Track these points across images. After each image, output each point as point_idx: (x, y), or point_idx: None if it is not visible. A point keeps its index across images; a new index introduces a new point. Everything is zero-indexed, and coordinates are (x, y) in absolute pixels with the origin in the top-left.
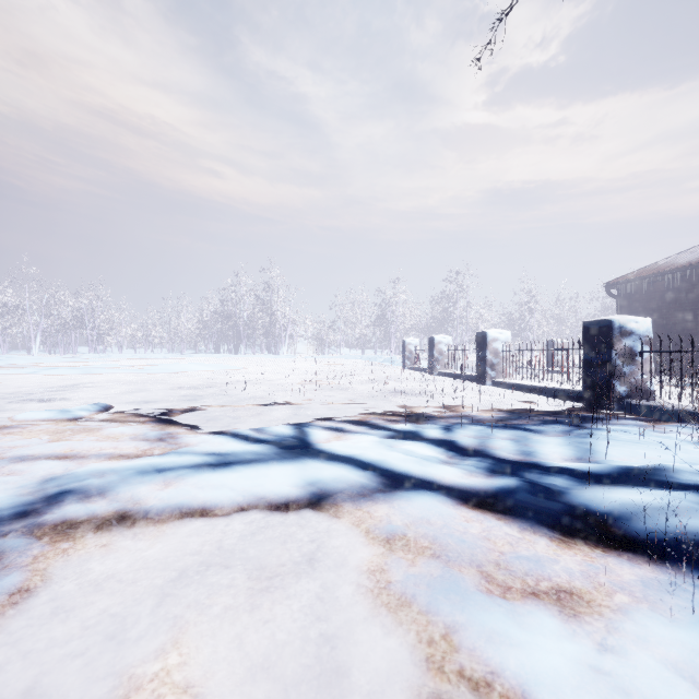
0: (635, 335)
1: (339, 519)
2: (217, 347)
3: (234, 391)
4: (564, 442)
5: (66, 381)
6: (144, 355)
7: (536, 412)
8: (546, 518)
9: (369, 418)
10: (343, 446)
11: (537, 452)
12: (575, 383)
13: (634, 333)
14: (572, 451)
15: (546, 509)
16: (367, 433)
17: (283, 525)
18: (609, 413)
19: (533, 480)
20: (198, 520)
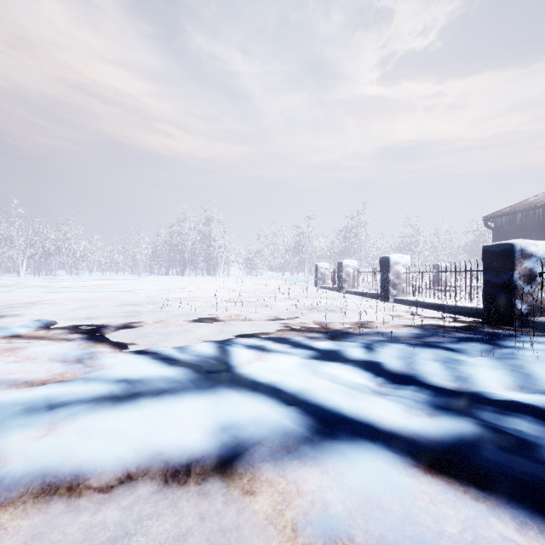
0: (534, 258)
1: (254, 497)
2: (167, 271)
3: (172, 307)
4: (494, 366)
5: (33, 298)
6: (108, 277)
7: (445, 328)
8: (544, 501)
9: (290, 336)
10: (264, 370)
11: (472, 379)
12: (463, 300)
13: (533, 256)
14: (509, 378)
15: (534, 480)
16: (288, 353)
17: (177, 508)
18: (533, 333)
19: (489, 423)
20: (61, 499)
